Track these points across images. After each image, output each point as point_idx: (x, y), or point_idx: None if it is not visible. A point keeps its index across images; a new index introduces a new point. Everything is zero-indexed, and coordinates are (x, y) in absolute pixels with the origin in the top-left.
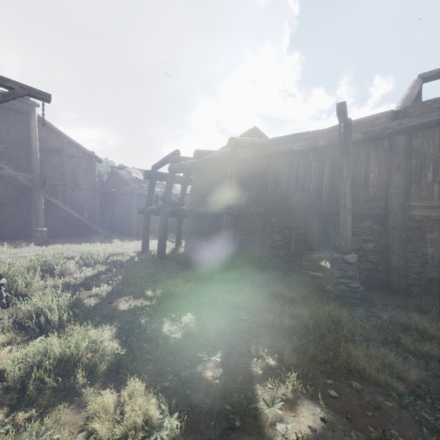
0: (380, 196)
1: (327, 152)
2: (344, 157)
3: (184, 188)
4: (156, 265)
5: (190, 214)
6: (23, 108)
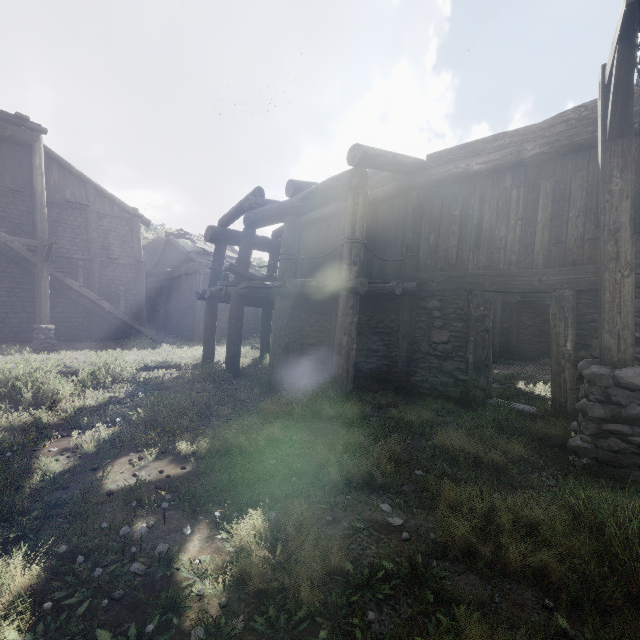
0: None
1: (544, 168)
2: (615, 147)
3: (274, 259)
4: (220, 385)
5: (279, 295)
6: (20, 135)
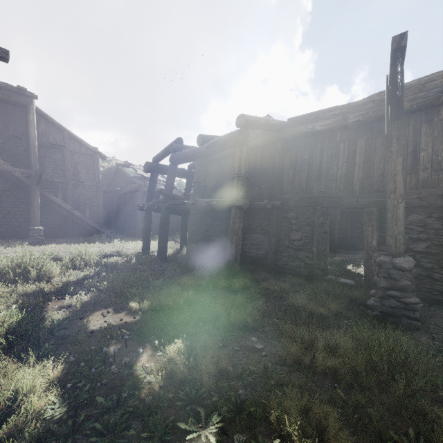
0: (435, 181)
1: (360, 130)
2: (394, 125)
3: (189, 183)
4: (154, 267)
5: (192, 209)
6: (20, 100)
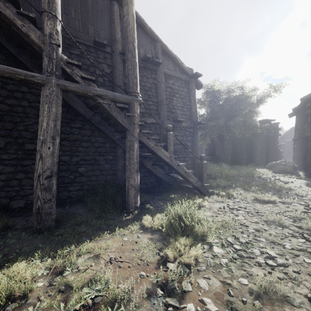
0: None
1: None
2: None
3: None
4: None
5: None
6: None
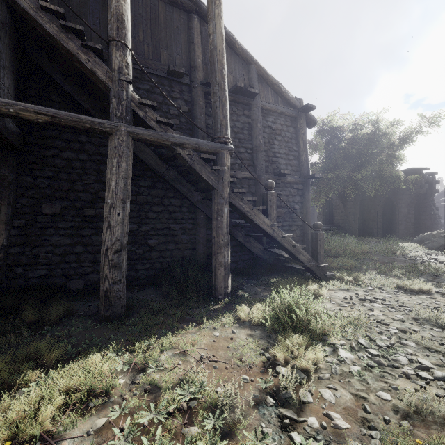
0: None
1: None
2: None
3: None
4: None
5: None
6: None
